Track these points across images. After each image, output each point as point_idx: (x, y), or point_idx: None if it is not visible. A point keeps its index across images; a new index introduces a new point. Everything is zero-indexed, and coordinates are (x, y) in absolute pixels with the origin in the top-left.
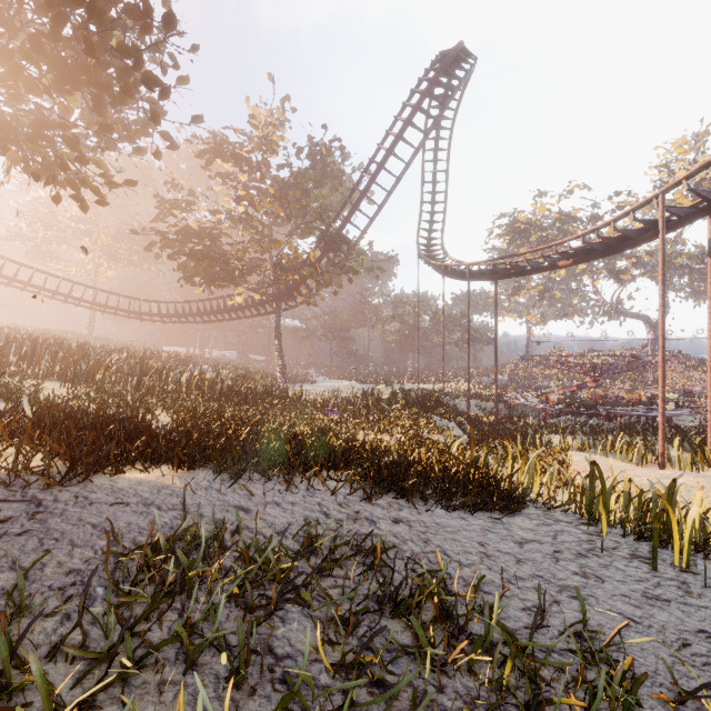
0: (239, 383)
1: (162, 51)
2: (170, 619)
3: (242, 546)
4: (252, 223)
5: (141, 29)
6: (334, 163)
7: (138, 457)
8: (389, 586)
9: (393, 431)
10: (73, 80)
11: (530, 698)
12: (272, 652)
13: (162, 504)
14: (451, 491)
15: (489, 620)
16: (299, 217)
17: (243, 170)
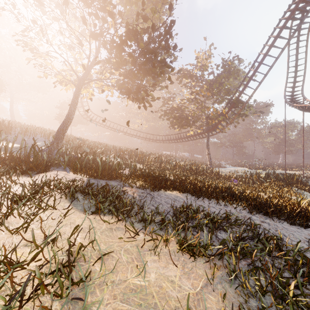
0: (193, 166)
1: (171, 55)
2: (190, 224)
3: (206, 212)
4: (197, 101)
5: (166, 52)
6: (235, 67)
7: (169, 187)
8: (256, 234)
9: (266, 192)
10: (147, 74)
11: (307, 270)
12: (217, 237)
13: (179, 200)
14: (294, 217)
15: (295, 249)
16: (217, 95)
17: (194, 81)
